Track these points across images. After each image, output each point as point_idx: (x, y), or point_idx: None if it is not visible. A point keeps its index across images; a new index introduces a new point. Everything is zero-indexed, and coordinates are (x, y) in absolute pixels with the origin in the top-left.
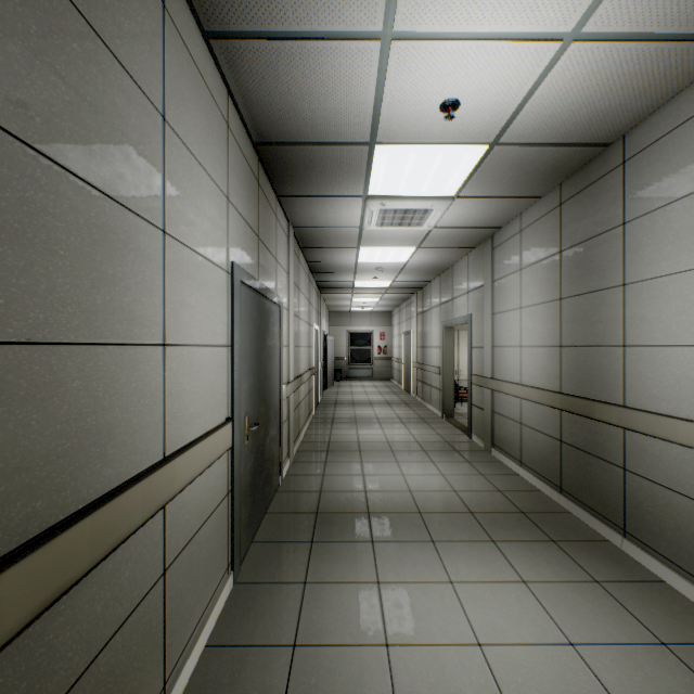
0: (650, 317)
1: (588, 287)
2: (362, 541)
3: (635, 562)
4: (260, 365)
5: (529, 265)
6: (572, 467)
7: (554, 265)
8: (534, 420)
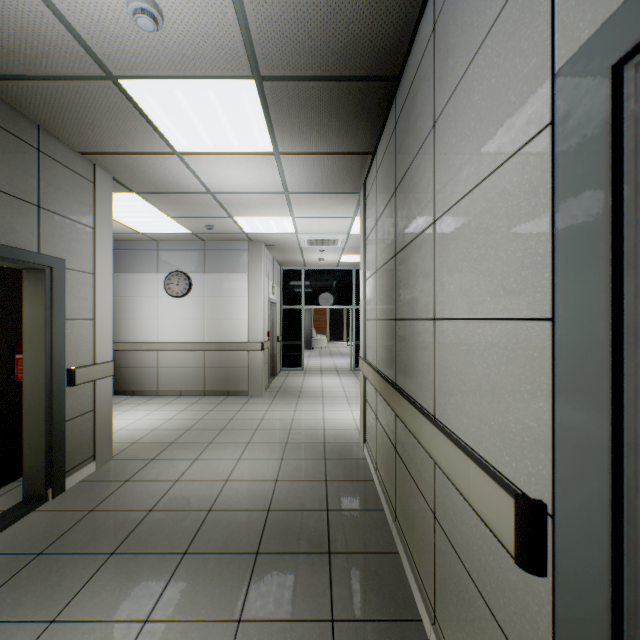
0: None
1: None
2: None
3: None
4: None
5: None
6: None
7: None
8: None
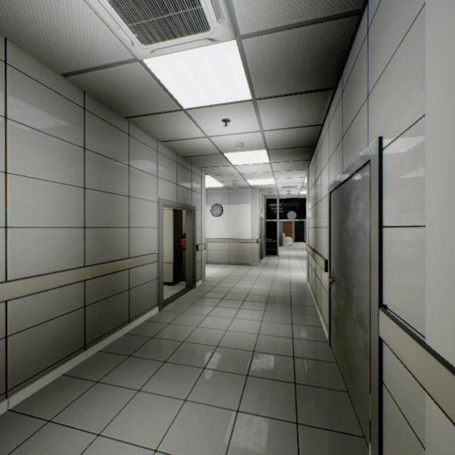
0: (139, 215)
1: (110, 189)
2: (260, 351)
3: (139, 325)
4: (341, 243)
5: (33, 127)
6: (97, 318)
7: (78, 155)
8: (43, 312)
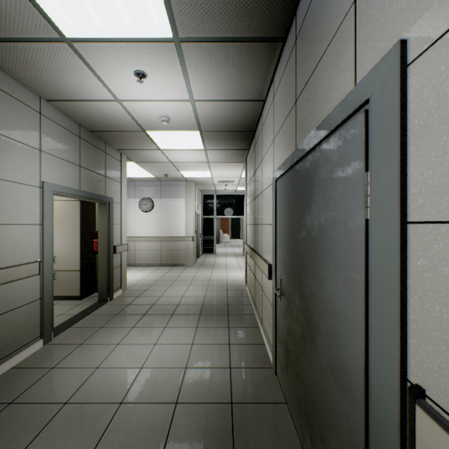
0: None
1: None
2: (186, 402)
3: None
4: (295, 246)
5: None
6: None
7: None
8: None
